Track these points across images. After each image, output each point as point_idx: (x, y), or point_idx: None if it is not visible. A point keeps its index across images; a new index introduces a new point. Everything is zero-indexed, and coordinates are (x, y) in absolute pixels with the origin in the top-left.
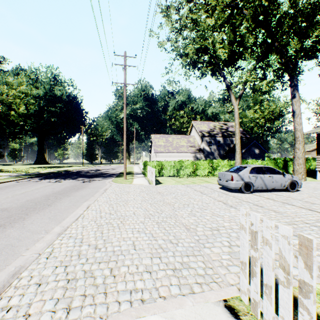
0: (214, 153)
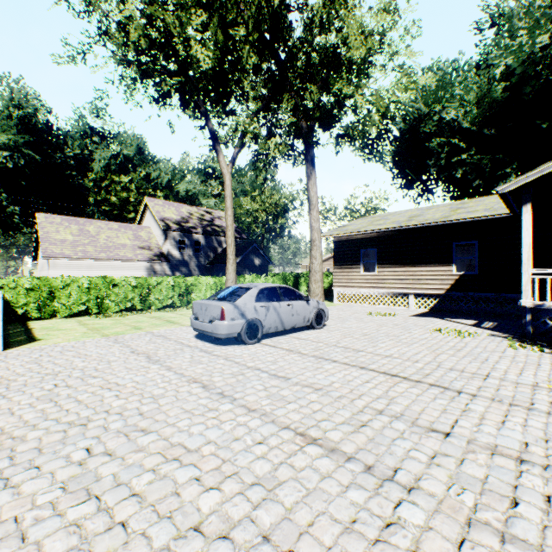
0: (190, 263)
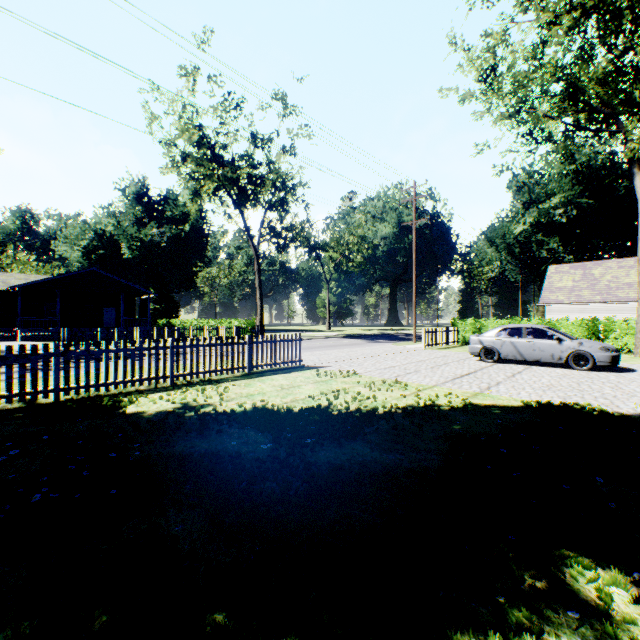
0: None
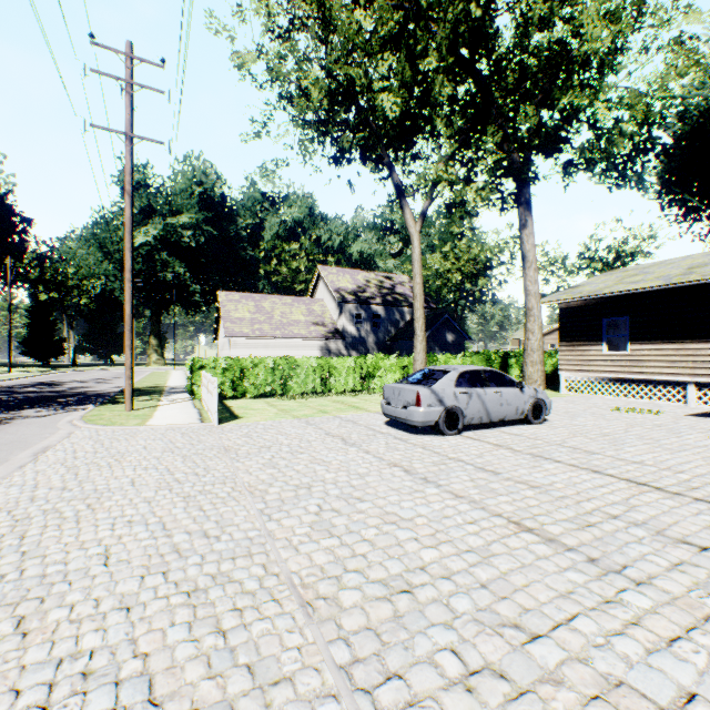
0: (367, 340)
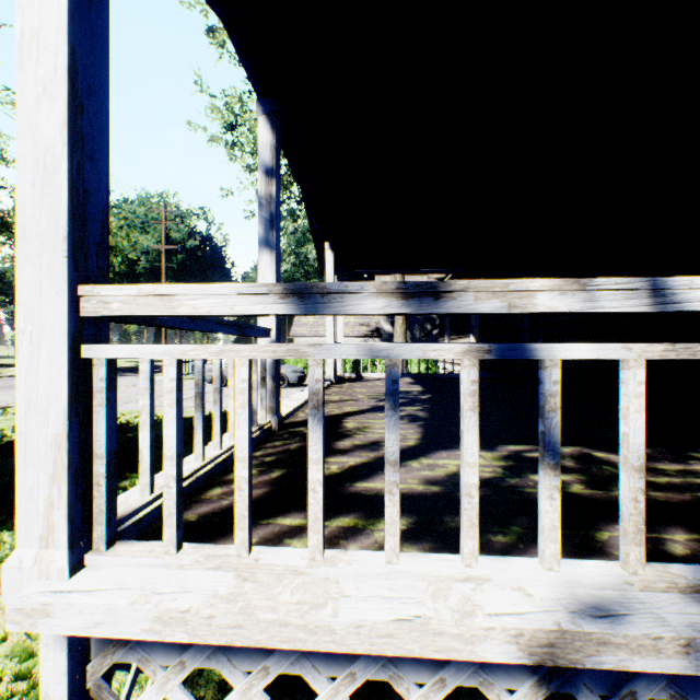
0: None
